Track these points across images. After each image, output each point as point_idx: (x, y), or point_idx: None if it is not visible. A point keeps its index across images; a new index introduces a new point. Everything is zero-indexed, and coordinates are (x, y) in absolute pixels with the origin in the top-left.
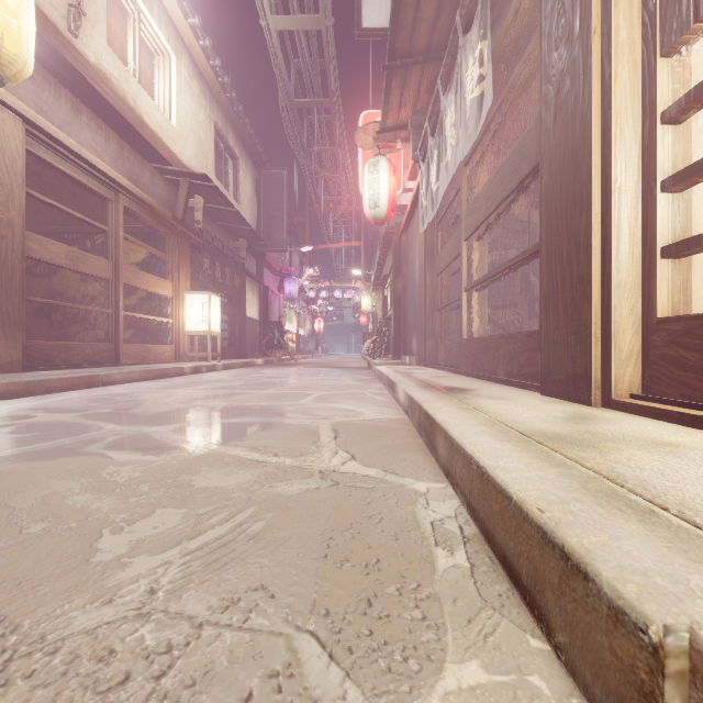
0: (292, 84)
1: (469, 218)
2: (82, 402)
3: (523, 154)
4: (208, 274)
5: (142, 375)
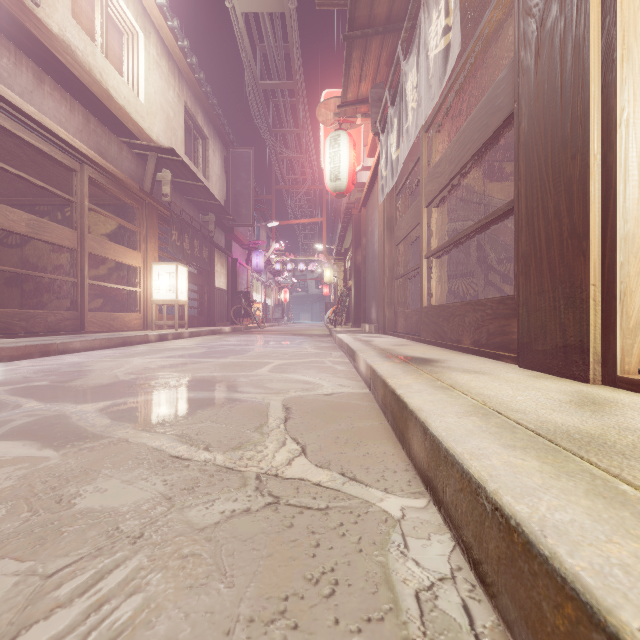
0: (258, 66)
1: (430, 183)
2: (24, 373)
3: (493, 106)
4: (176, 245)
5: (103, 343)
